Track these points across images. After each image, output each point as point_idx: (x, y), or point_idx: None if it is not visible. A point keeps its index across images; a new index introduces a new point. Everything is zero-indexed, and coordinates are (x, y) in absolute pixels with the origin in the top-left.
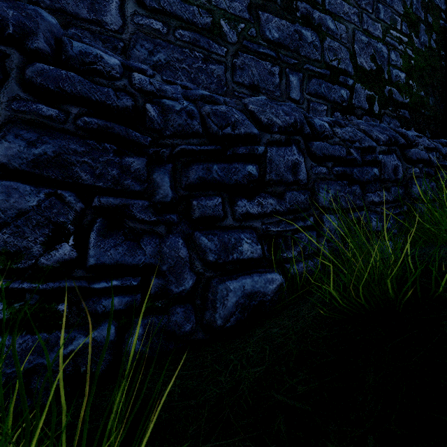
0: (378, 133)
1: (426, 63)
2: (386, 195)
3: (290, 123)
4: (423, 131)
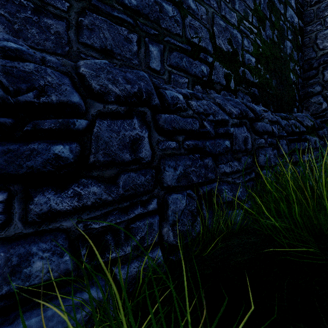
0: (232, 106)
1: (270, 52)
2: (237, 165)
3: (133, 92)
4: (268, 106)
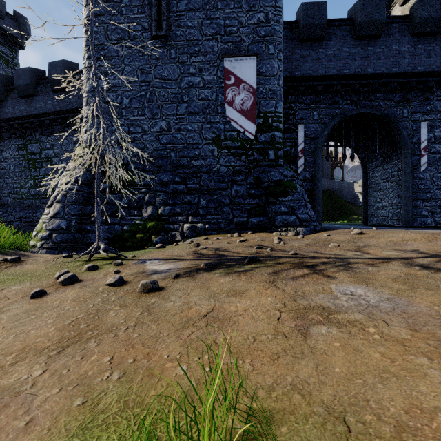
0: None
1: None
2: None
3: (20, 216)
4: None
